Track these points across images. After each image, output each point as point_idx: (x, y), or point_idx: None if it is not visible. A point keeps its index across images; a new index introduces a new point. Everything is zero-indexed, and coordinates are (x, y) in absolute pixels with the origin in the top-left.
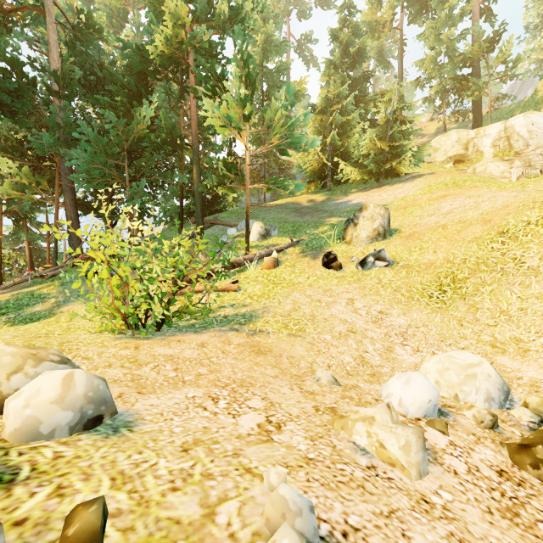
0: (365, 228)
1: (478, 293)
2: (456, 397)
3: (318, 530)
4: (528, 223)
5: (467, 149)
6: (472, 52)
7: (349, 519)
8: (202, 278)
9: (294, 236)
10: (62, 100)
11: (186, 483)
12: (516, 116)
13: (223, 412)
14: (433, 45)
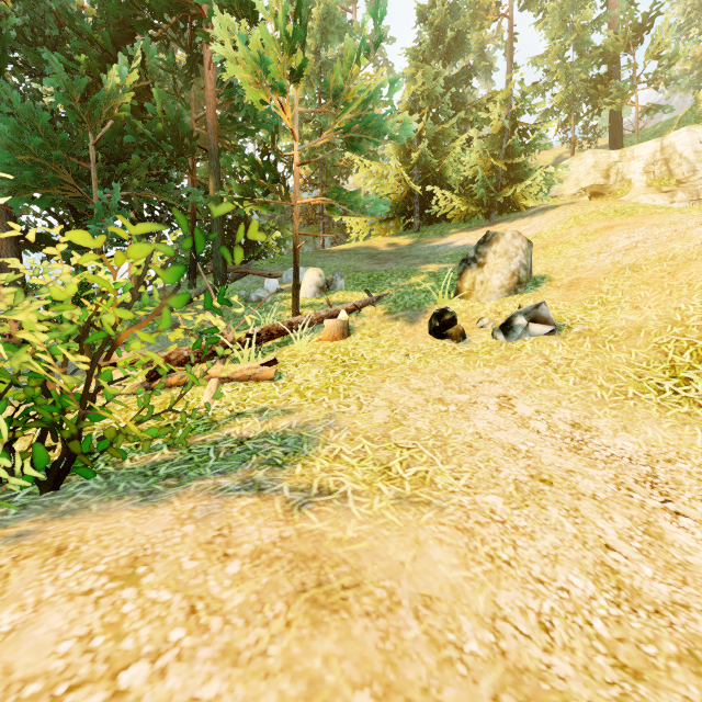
0: (496, 272)
1: None
2: None
3: None
4: None
5: (609, 178)
6: (613, 43)
7: None
8: (210, 356)
9: (373, 289)
10: None
11: None
12: (677, 131)
13: None
14: (557, 35)
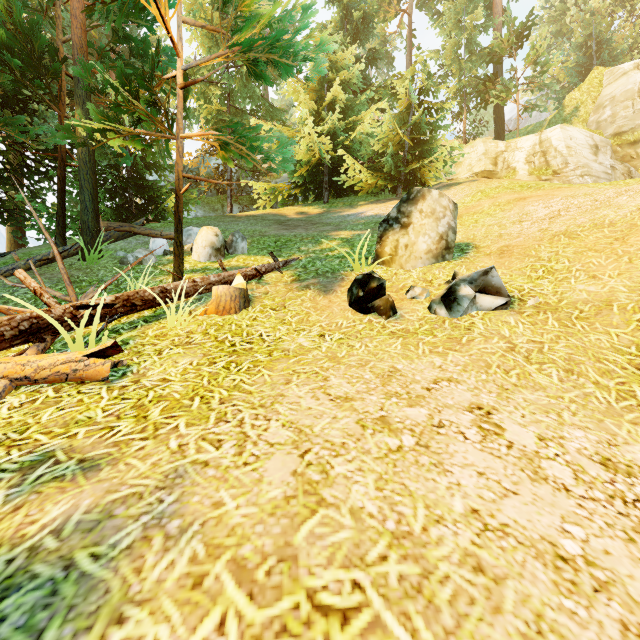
0: (423, 234)
1: None
2: None
3: None
4: None
5: (497, 165)
6: (499, 44)
7: None
8: (14, 339)
9: (279, 254)
10: None
11: None
12: (552, 127)
13: None
14: (451, 33)
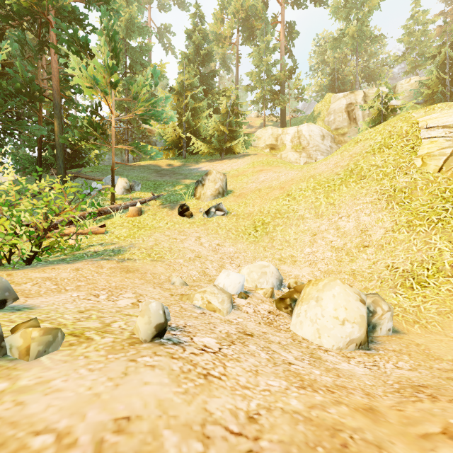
0: (210, 188)
1: (275, 231)
2: (256, 286)
3: (170, 325)
4: (301, 190)
5: (277, 141)
6: (280, 76)
7: (188, 324)
8: (68, 223)
9: (155, 192)
10: None
11: (88, 319)
12: (303, 124)
13: (104, 300)
14: (257, 64)
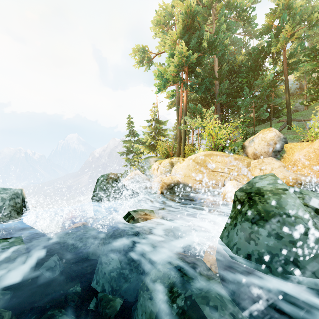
0: None
1: None
2: None
3: None
4: None
5: None
6: None
7: None
8: None
9: None
10: (218, 81)
11: None
12: None
13: None
14: None
